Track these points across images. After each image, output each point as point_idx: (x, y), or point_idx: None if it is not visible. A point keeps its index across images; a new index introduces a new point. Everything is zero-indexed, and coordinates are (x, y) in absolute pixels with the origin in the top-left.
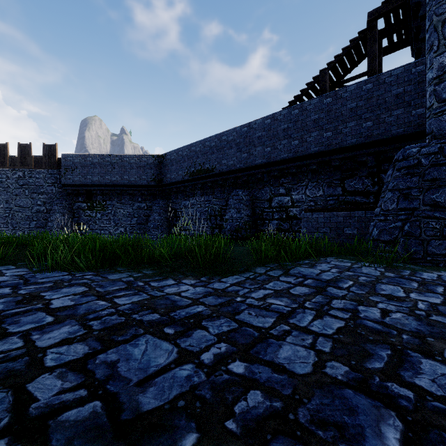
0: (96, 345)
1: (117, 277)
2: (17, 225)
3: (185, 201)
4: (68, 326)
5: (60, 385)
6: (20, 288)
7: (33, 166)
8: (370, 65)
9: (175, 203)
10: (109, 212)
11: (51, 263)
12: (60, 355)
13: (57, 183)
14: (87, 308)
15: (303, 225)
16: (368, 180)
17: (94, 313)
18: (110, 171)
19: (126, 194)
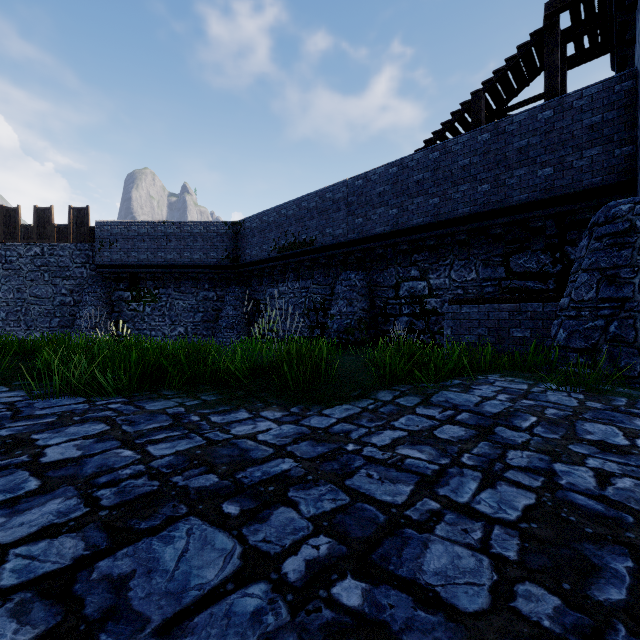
0: (99, 540)
1: (159, 406)
2: (32, 323)
3: (271, 289)
4: (60, 499)
5: (12, 634)
6: (2, 426)
7: (56, 239)
8: (548, 83)
9: (258, 292)
10: (162, 304)
11: (58, 383)
12: (30, 562)
13: (89, 263)
14: (100, 463)
15: (447, 324)
16: (547, 256)
17: (109, 474)
18: (164, 246)
19: (187, 279)
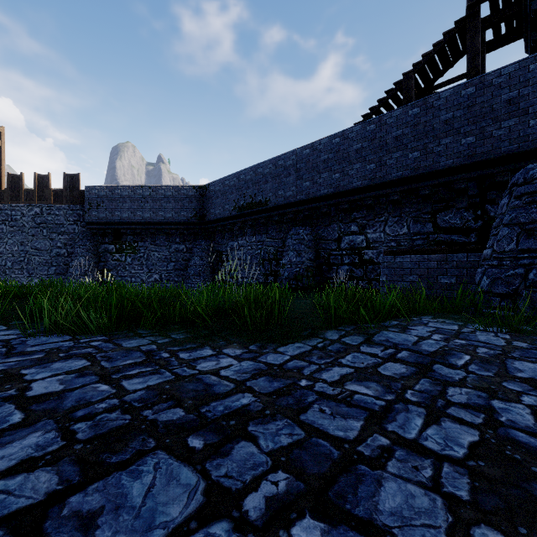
0: (72, 475)
1: (135, 343)
2: (33, 271)
3: (232, 242)
4: (39, 432)
5: None
6: None
7: (52, 201)
8: (470, 64)
9: (221, 245)
10: (141, 255)
11: (48, 323)
12: (5, 497)
13: (80, 221)
14: (79, 397)
15: (383, 272)
16: (469, 214)
17: (86, 408)
18: (142, 206)
19: (161, 234)
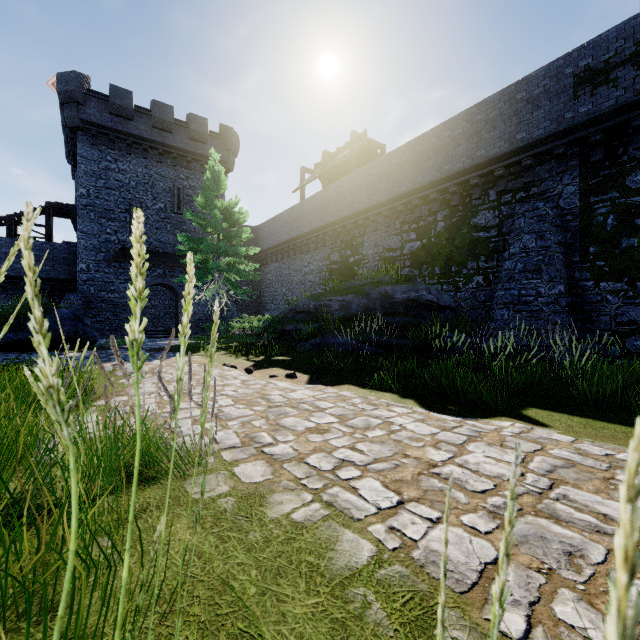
0: None
1: None
2: None
3: None
4: None
5: None
6: None
7: None
8: (48, 230)
9: None
10: None
11: None
12: None
13: None
14: None
15: None
16: (47, 299)
17: None
18: None
19: None
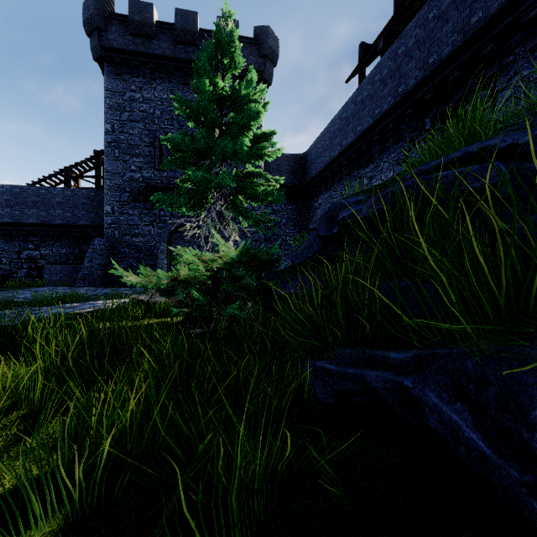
0: None
1: None
2: None
3: None
4: None
5: None
6: None
7: None
8: (97, 179)
9: None
10: None
11: None
12: None
13: None
14: None
15: (46, 273)
16: None
17: None
18: None
19: None
